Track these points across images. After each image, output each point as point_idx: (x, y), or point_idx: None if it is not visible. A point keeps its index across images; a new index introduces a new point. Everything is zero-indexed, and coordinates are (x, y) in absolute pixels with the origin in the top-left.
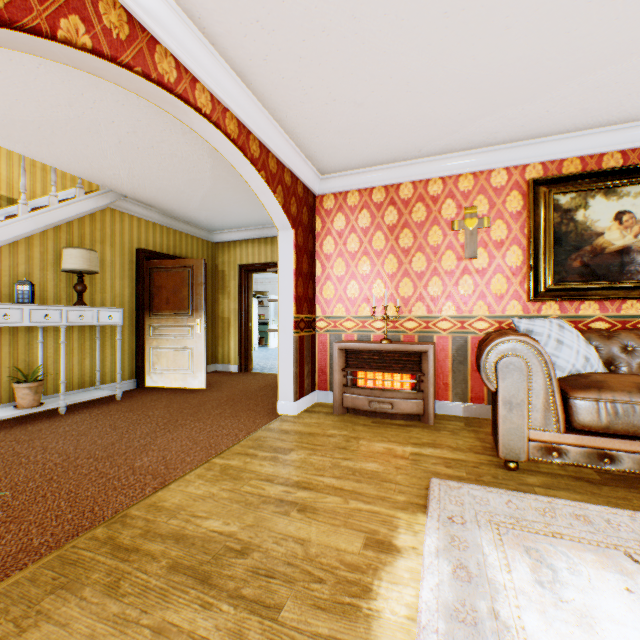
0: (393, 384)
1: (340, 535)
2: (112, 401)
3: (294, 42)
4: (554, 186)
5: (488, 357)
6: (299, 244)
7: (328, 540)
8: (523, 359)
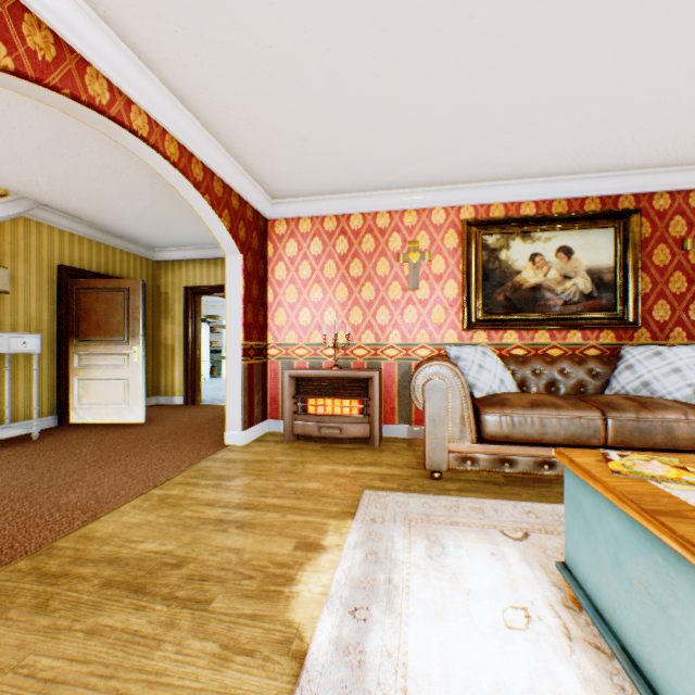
0: (343, 410)
1: (274, 542)
2: (27, 441)
3: (236, 78)
4: (483, 227)
5: (417, 380)
6: (248, 269)
7: (262, 547)
8: (445, 381)
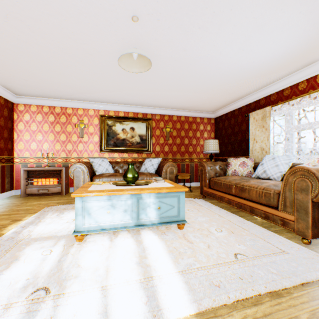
0: (50, 183)
1: (3, 221)
2: None
3: None
4: (107, 118)
5: (71, 169)
6: (2, 125)
7: None
8: (81, 169)
